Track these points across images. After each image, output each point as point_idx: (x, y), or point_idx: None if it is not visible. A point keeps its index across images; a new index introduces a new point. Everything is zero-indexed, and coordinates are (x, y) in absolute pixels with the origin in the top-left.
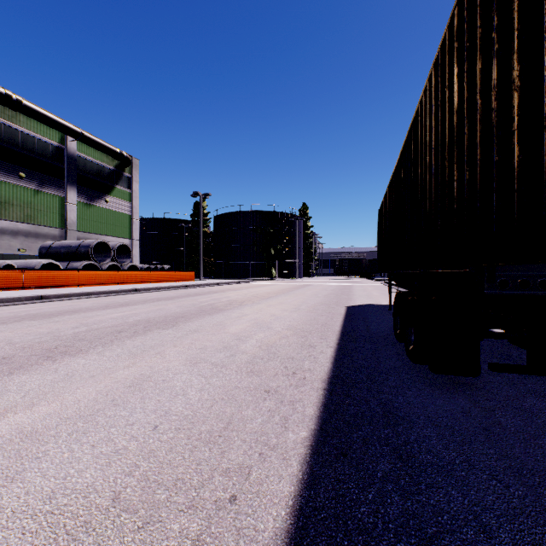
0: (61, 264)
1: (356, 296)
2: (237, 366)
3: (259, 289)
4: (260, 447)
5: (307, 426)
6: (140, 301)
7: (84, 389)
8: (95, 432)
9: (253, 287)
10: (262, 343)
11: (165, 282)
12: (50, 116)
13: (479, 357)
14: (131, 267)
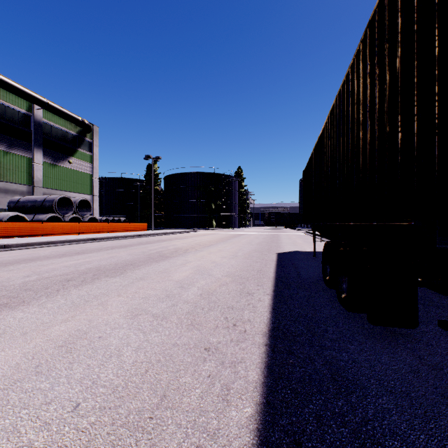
0: (28, 216)
1: (283, 244)
2: (178, 318)
3: (202, 238)
4: (198, 435)
5: (252, 399)
6: (95, 249)
7: (9, 351)
8: (1, 417)
9: (197, 236)
10: (203, 291)
11: (121, 232)
12: (18, 86)
13: (417, 308)
14: (91, 219)
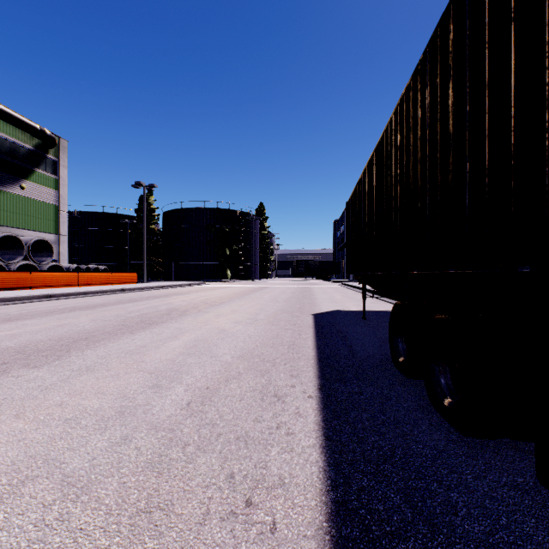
0: None
1: (319, 300)
2: (119, 485)
3: (211, 293)
4: None
5: None
6: (43, 312)
7: None
8: None
9: (205, 290)
10: (194, 394)
11: (97, 285)
12: None
13: None
14: (54, 267)
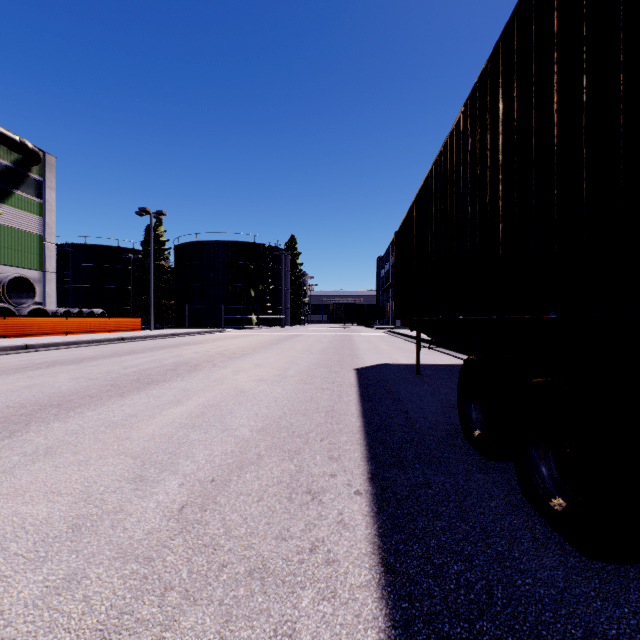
0: None
1: (362, 351)
2: None
3: (231, 342)
4: None
5: None
6: (11, 368)
7: None
8: None
9: (224, 338)
10: (192, 492)
11: (91, 334)
12: None
13: None
14: (37, 311)
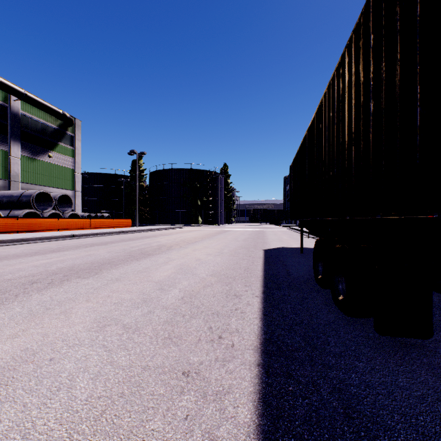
0: (3, 212)
1: (269, 240)
2: (153, 329)
3: (187, 234)
4: None
5: None
6: (73, 247)
7: None
8: None
9: (182, 232)
10: (185, 293)
11: (103, 229)
12: None
13: (431, 315)
14: (73, 215)
